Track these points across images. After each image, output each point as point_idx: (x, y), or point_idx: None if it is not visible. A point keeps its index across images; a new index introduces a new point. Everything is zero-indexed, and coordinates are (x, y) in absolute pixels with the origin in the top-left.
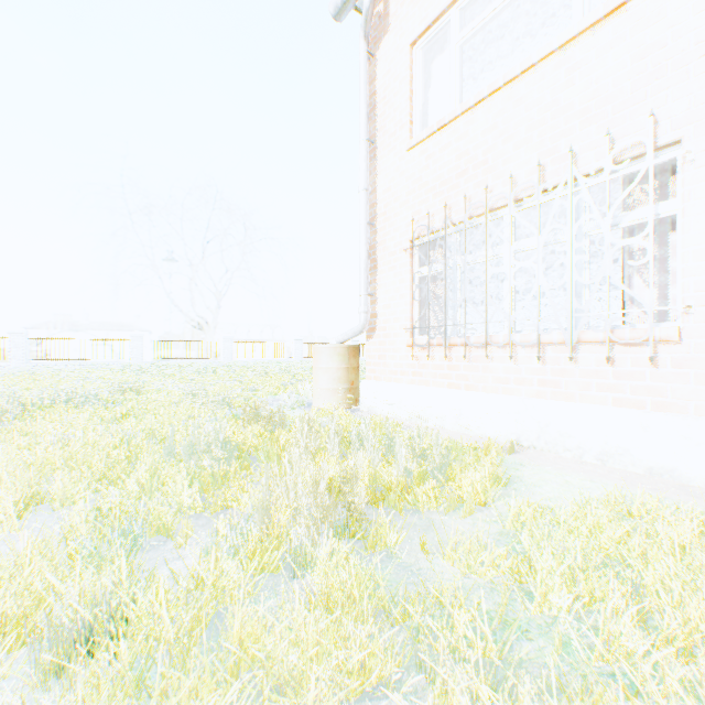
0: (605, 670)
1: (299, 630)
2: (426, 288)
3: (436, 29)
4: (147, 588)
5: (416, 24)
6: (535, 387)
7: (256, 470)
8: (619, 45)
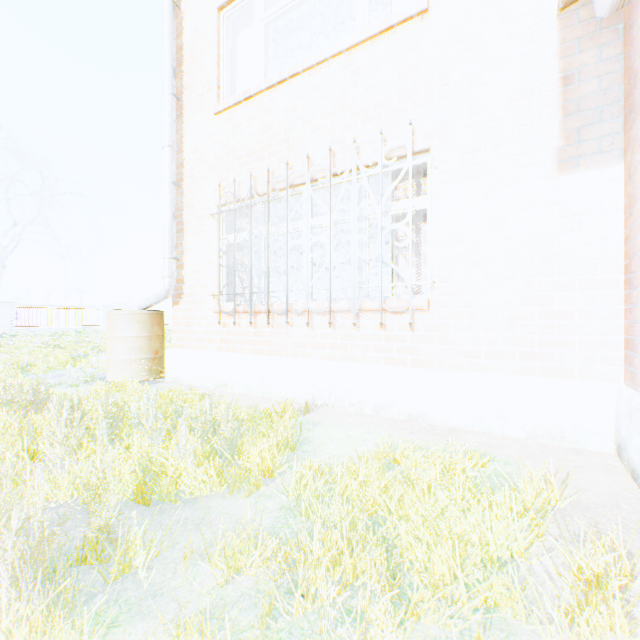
0: None
1: None
2: (233, 255)
3: (244, 1)
4: None
5: None
6: (328, 350)
7: None
8: (390, 62)
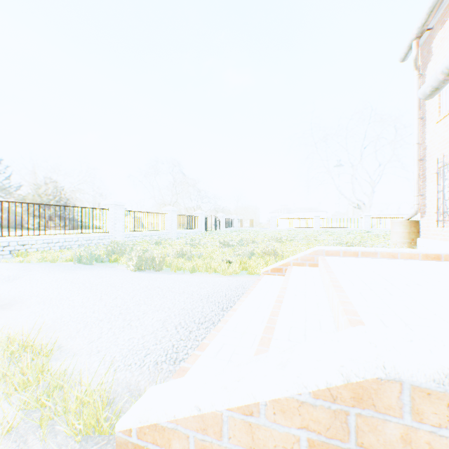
0: None
1: None
2: (442, 192)
3: None
4: None
5: (441, 58)
6: None
7: None
8: None
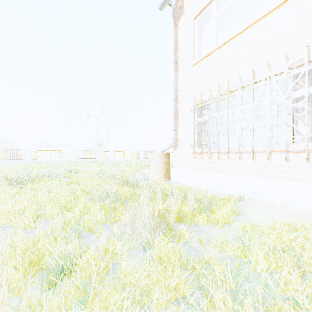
0: (284, 296)
1: (149, 272)
2: (200, 127)
3: (205, 11)
4: (86, 252)
5: (196, 10)
6: (251, 171)
7: (127, 206)
8: (291, 15)
